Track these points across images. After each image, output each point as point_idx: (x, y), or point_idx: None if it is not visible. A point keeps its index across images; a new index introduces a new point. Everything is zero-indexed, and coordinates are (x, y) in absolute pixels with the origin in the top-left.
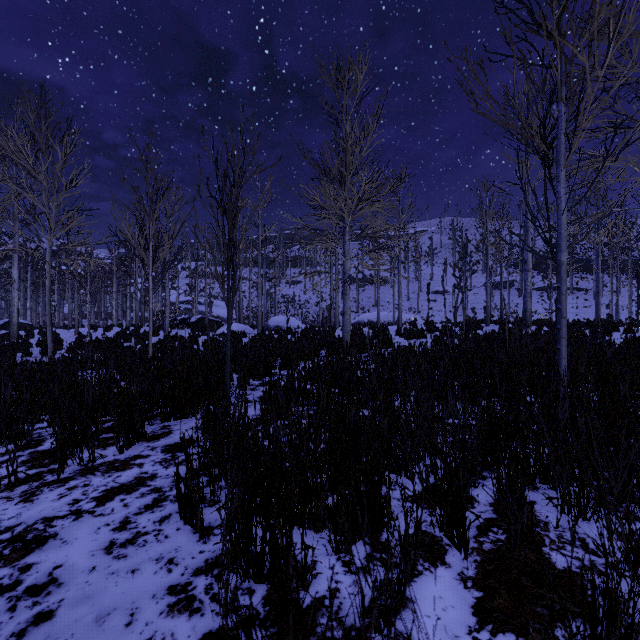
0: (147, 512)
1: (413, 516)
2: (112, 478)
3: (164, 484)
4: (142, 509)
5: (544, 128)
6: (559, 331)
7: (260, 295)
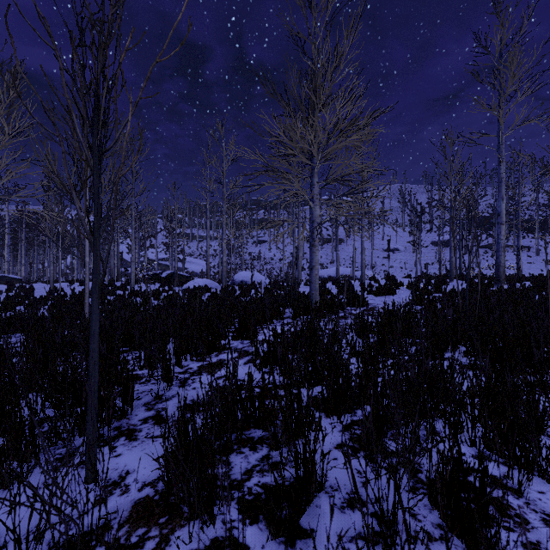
0: None
1: None
2: None
3: None
4: None
5: None
6: None
7: (225, 251)
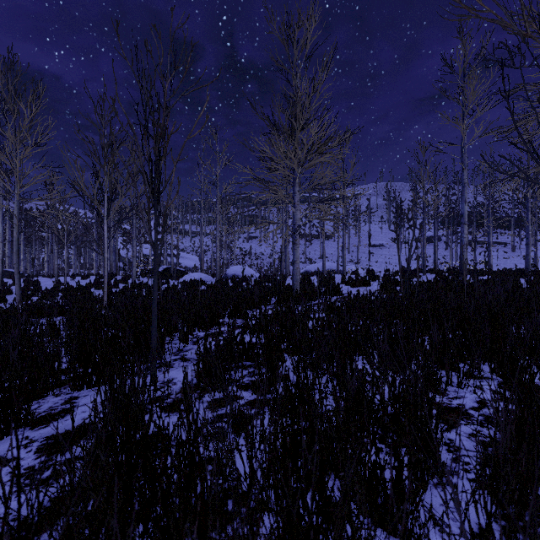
0: None
1: None
2: None
3: None
4: None
5: None
6: None
7: (218, 247)
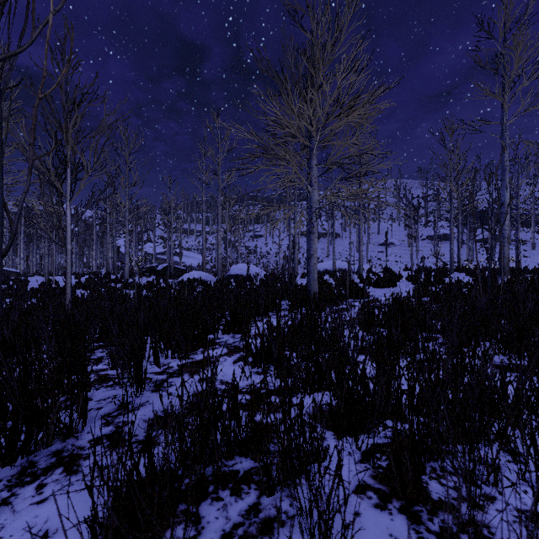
0: None
1: None
2: None
3: None
4: None
5: None
6: None
7: (220, 243)
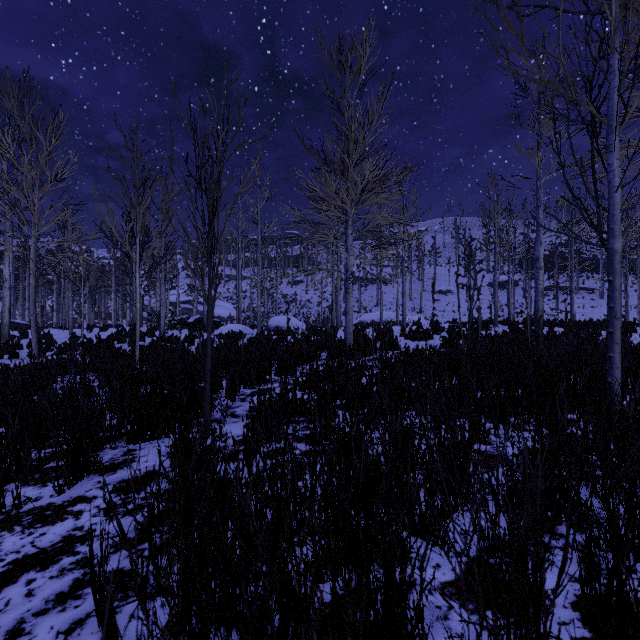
0: (55, 610)
1: (457, 630)
2: (32, 538)
3: (98, 551)
4: (50, 603)
5: (591, 87)
6: (611, 335)
7: (259, 294)
